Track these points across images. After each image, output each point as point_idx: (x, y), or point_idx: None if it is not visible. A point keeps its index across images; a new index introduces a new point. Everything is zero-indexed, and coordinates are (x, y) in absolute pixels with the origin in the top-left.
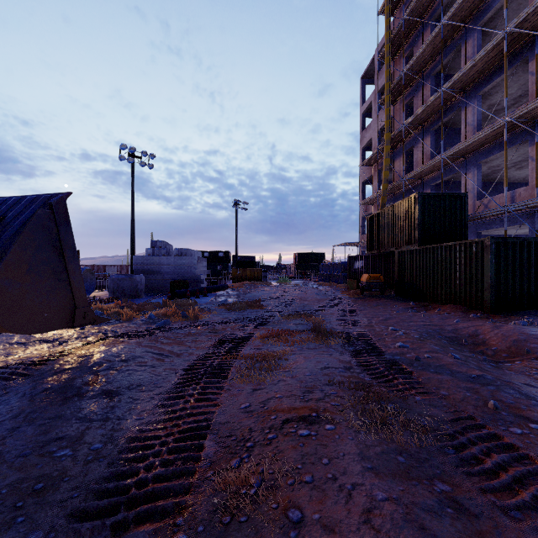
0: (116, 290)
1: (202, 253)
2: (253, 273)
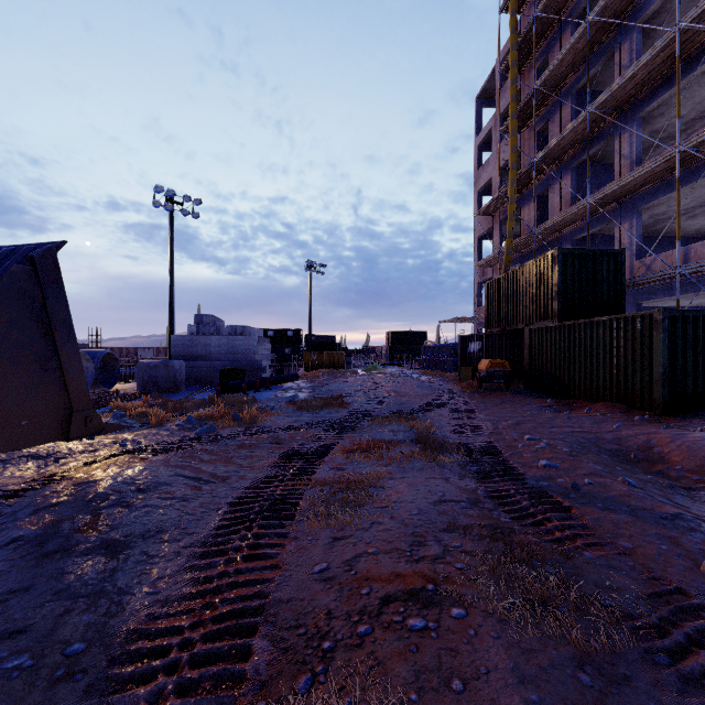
0: (147, 382)
1: (265, 332)
2: (332, 358)
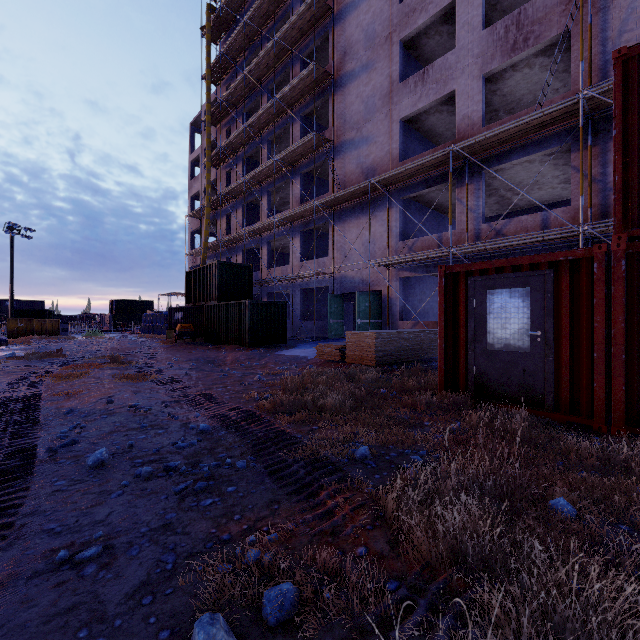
0: None
1: None
2: (45, 325)
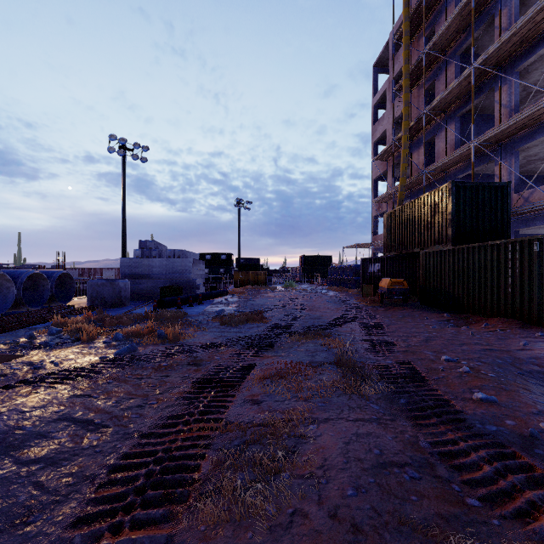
0: (95, 297)
1: (203, 255)
2: (256, 277)
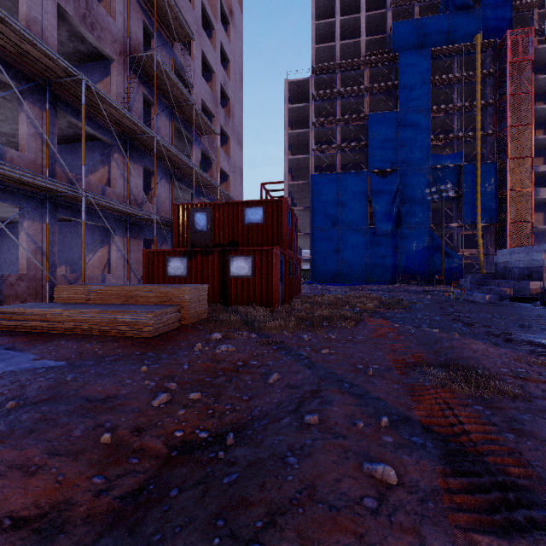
0: None
1: None
2: None
